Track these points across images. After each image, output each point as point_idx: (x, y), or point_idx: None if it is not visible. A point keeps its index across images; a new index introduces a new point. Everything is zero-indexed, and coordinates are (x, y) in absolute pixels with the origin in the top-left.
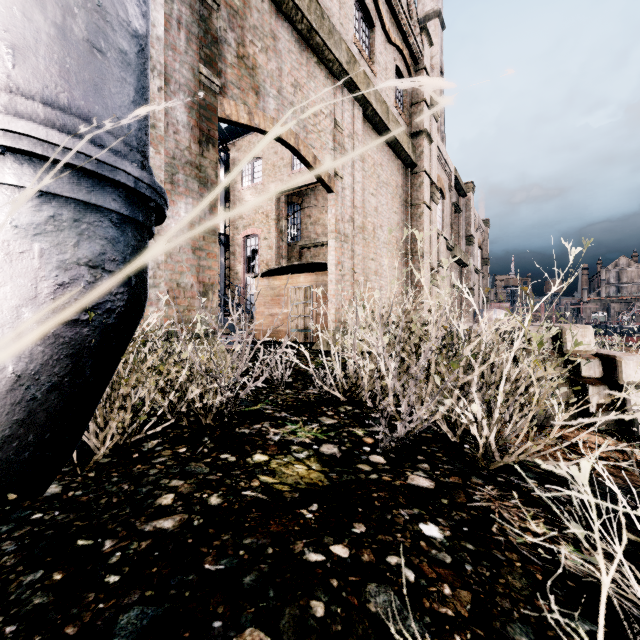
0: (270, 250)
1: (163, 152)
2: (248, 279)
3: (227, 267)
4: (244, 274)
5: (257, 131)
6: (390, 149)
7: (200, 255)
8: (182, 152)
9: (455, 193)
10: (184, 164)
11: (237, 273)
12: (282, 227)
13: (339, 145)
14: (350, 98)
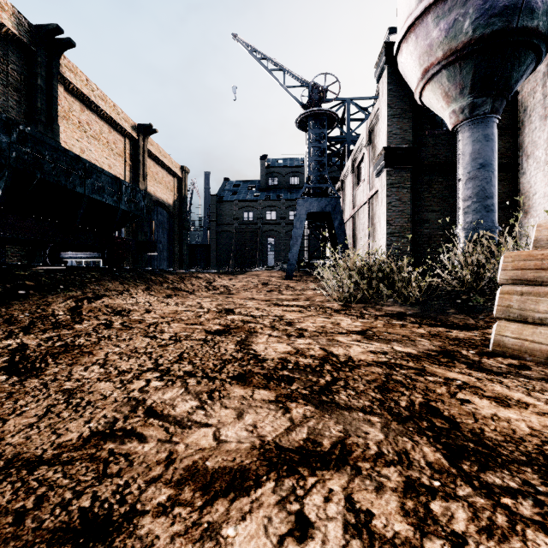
0: None
1: None
2: None
3: None
4: None
5: None
6: None
7: None
8: None
9: None
10: None
11: None
12: None
13: None
14: None
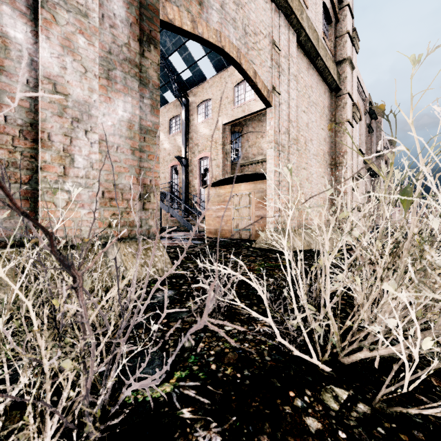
0: (218, 168)
1: (97, 45)
2: (202, 190)
3: (187, 182)
4: (199, 187)
5: (201, 42)
6: (318, 74)
7: (140, 156)
8: (120, 48)
9: (368, 117)
10: (122, 61)
11: (194, 186)
12: (227, 150)
13: (276, 64)
14: (286, 23)
